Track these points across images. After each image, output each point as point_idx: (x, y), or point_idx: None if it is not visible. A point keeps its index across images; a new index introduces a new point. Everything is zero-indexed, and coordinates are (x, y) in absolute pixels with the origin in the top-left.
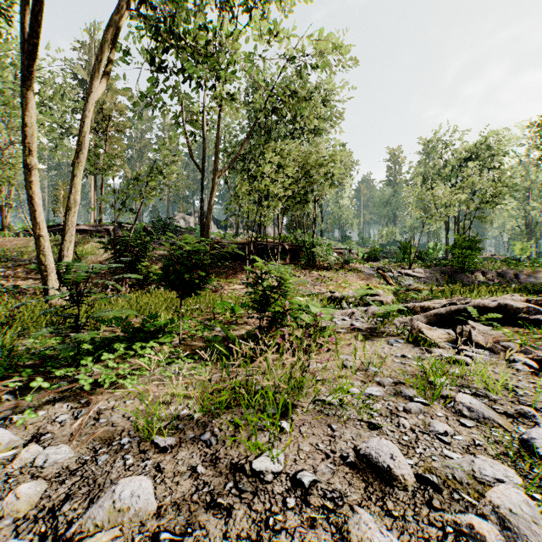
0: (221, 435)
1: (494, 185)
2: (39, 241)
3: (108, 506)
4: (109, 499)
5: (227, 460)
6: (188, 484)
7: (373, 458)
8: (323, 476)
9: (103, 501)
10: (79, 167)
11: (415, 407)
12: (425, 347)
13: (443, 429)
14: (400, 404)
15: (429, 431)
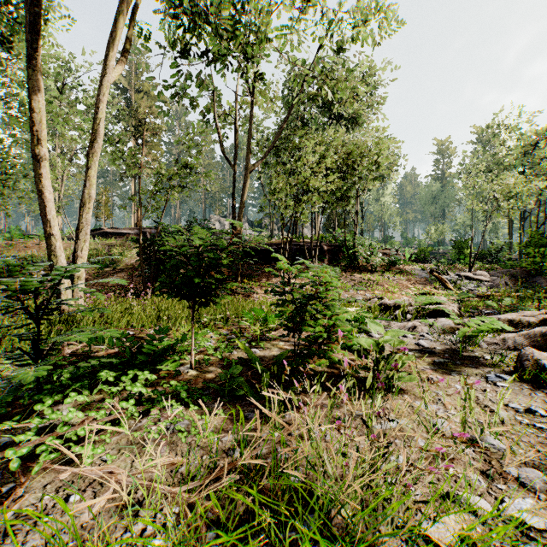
0: None
1: None
2: (50, 241)
3: None
4: None
5: None
6: None
7: None
8: None
9: None
10: (94, 158)
11: None
12: None
13: None
14: None
15: None
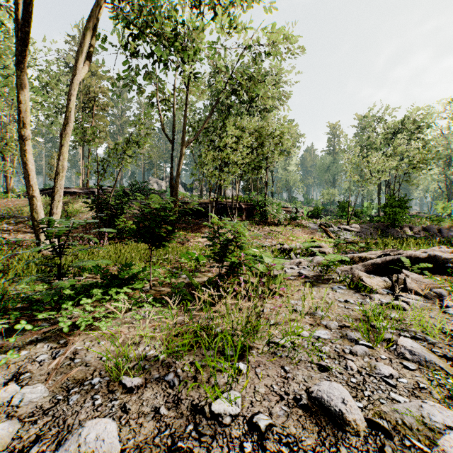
0: (183, 376)
1: (419, 153)
2: (32, 201)
3: (74, 450)
4: (75, 442)
5: (188, 401)
6: (151, 426)
7: (325, 402)
8: (278, 419)
9: (69, 444)
10: (66, 138)
11: (360, 350)
12: (365, 293)
13: (388, 372)
14: (347, 346)
15: (375, 374)
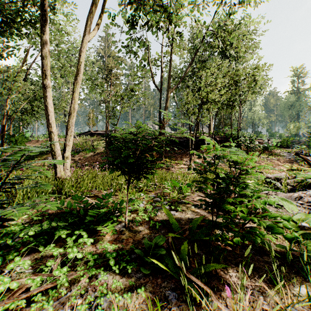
0: None
1: None
2: (50, 135)
3: None
4: None
5: None
6: None
7: None
8: None
9: None
10: (76, 85)
11: None
12: None
13: None
14: None
15: None
